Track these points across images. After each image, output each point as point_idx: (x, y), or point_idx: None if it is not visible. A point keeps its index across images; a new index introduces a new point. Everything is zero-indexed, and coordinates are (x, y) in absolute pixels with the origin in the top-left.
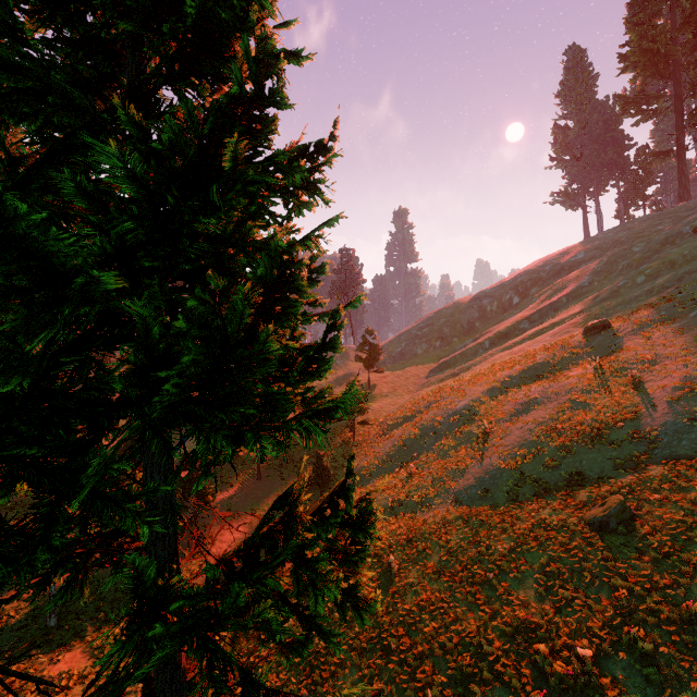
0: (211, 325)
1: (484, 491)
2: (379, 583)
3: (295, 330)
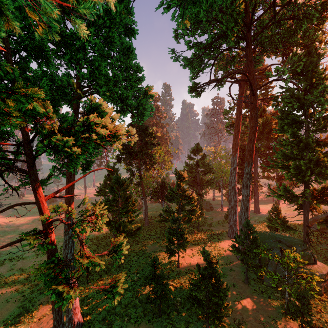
0: None
1: None
2: None
3: None
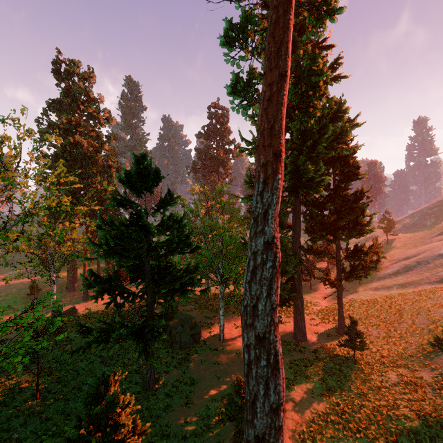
0: (357, 219)
1: (442, 282)
2: (386, 300)
3: (363, 219)
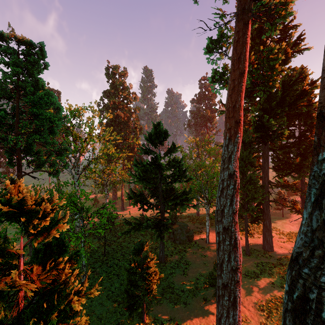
0: None
1: None
2: None
3: None
